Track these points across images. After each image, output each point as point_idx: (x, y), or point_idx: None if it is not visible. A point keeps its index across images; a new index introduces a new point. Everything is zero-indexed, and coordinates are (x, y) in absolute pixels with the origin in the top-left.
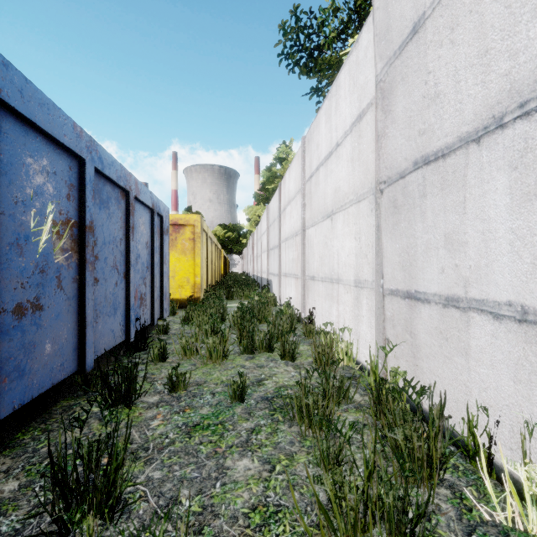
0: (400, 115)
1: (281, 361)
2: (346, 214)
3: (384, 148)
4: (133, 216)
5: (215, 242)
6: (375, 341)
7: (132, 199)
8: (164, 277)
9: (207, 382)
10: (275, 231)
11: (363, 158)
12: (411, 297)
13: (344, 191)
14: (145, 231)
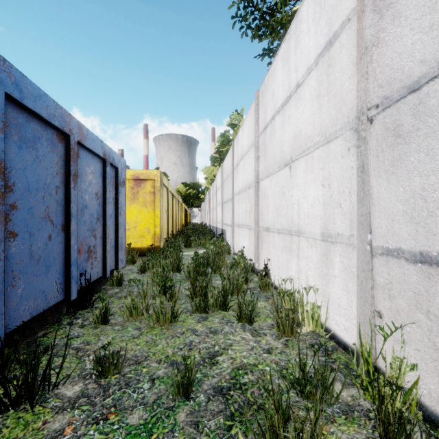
0: (412, 1)
1: (237, 323)
2: (310, 159)
3: (377, 61)
4: (76, 162)
5: (176, 196)
6: (357, 312)
7: (73, 143)
8: (120, 228)
9: (149, 358)
10: (229, 185)
11: (335, 89)
12: (430, 262)
13: (307, 134)
14: (95, 180)
